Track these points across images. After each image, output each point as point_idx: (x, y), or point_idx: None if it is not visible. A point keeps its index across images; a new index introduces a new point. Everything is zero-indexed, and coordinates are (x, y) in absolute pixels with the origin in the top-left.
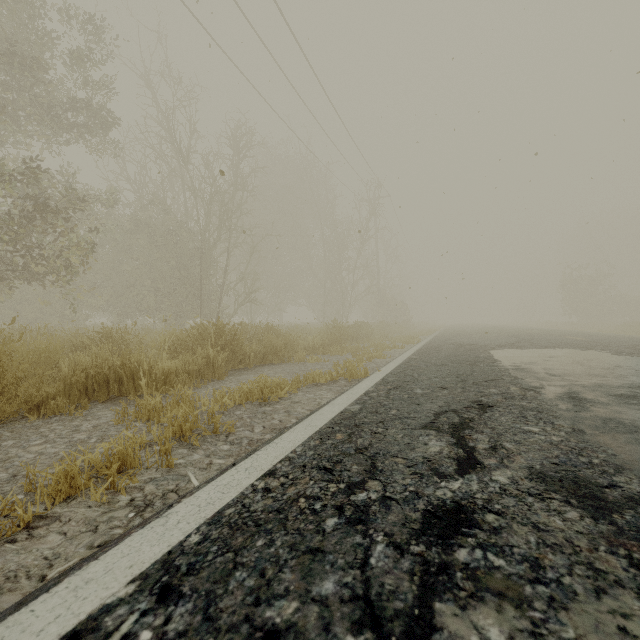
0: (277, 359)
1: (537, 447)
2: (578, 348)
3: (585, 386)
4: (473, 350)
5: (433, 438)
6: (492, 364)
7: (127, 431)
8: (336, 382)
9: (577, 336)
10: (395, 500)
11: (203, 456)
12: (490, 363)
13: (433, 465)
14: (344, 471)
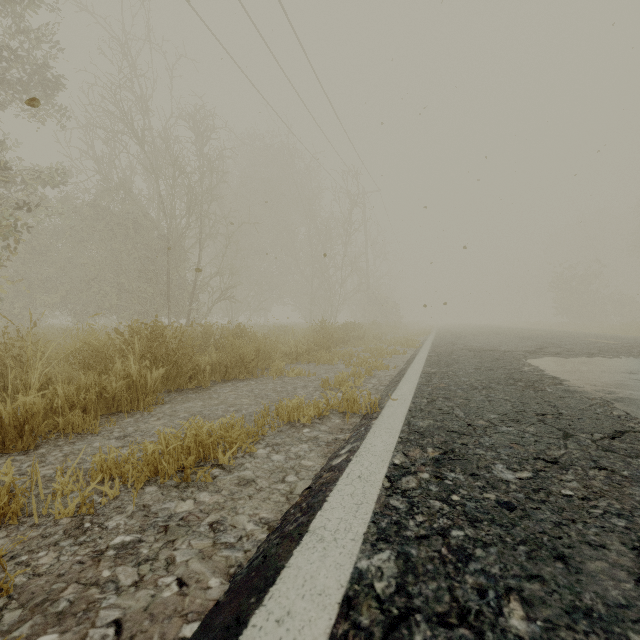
0: (245, 373)
1: None
2: (638, 356)
3: None
4: (503, 359)
5: None
6: (564, 387)
7: None
8: (325, 419)
9: (599, 338)
10: None
11: None
12: (558, 385)
13: None
14: None
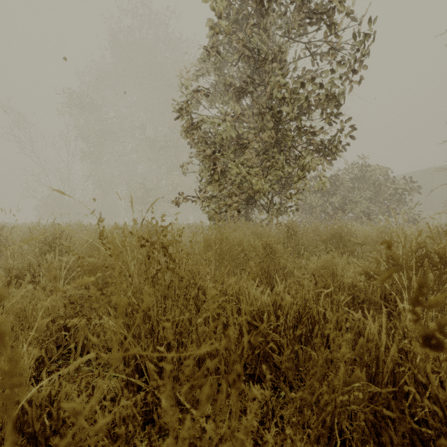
0: None
1: None
2: None
3: None
4: None
5: None
6: None
7: None
8: None
9: None
10: None
11: None
12: None
13: None
14: None
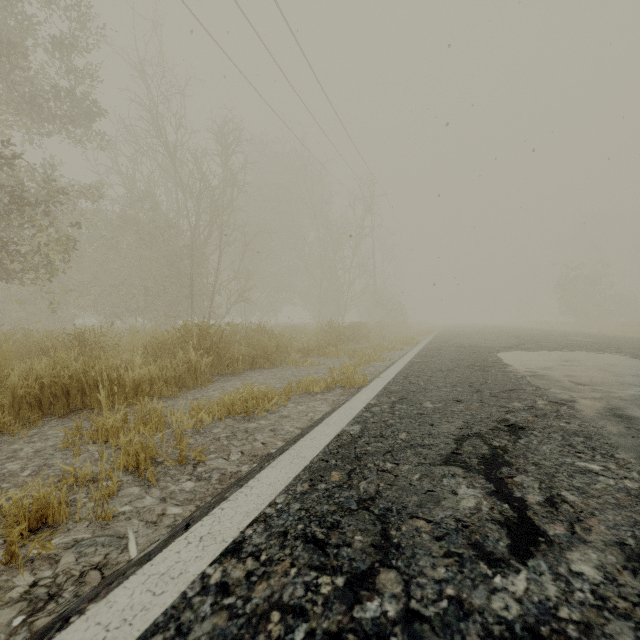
0: (268, 363)
1: (612, 501)
2: (590, 350)
3: (625, 399)
4: (478, 353)
5: (462, 481)
6: (504, 369)
7: (74, 458)
8: (332, 390)
9: (581, 337)
10: (428, 621)
11: (158, 500)
12: (502, 368)
13: (473, 536)
14: (343, 546)
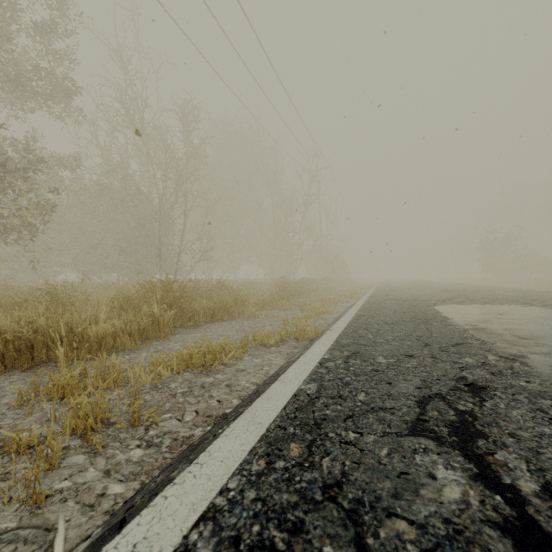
0: (227, 315)
1: None
2: (518, 304)
3: None
4: (417, 306)
5: (437, 460)
6: (446, 323)
7: (25, 418)
8: (286, 342)
9: (504, 291)
10: None
11: (101, 473)
12: (443, 321)
13: (472, 550)
14: None
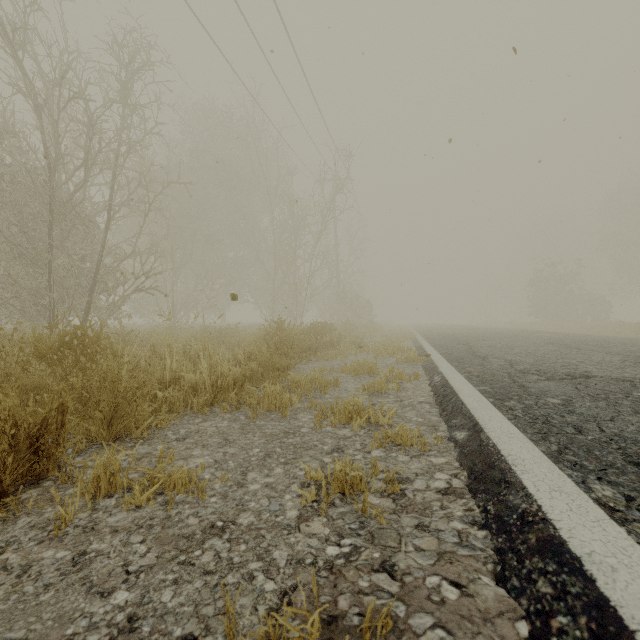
0: None
1: None
2: None
3: None
4: None
5: None
6: None
7: None
8: None
9: None
10: None
11: None
12: None
13: None
14: None
